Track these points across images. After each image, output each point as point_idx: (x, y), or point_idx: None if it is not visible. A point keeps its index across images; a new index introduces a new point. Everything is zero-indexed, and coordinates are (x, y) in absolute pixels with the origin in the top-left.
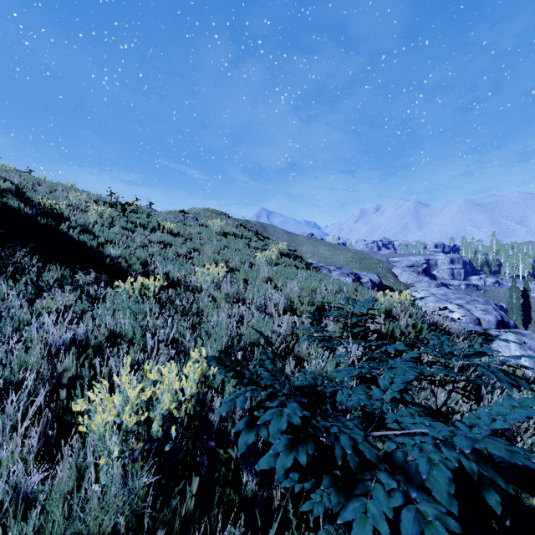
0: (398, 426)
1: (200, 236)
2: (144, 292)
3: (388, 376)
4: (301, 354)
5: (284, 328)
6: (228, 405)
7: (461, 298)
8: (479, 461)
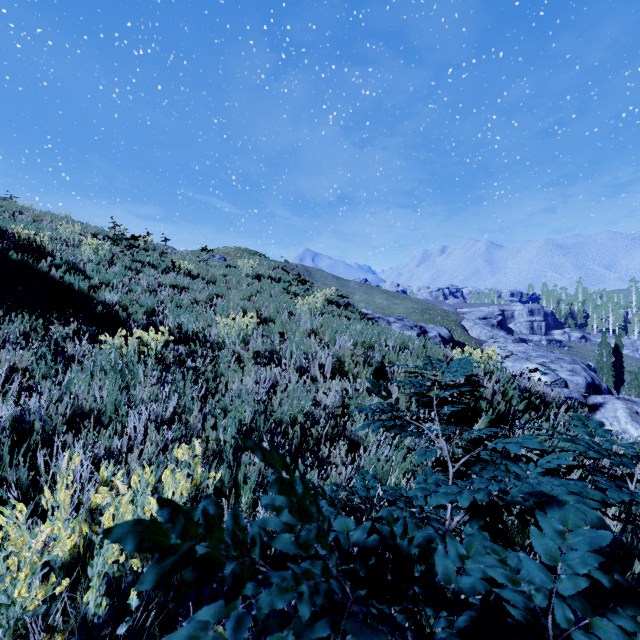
0: None
1: (226, 278)
2: (142, 350)
3: (551, 528)
4: (355, 436)
5: (332, 397)
6: None
7: (544, 355)
8: None
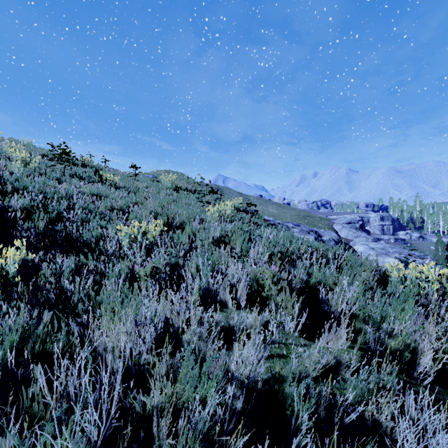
0: None
1: (148, 190)
2: None
3: None
4: None
5: (250, 346)
6: None
7: (399, 251)
8: None
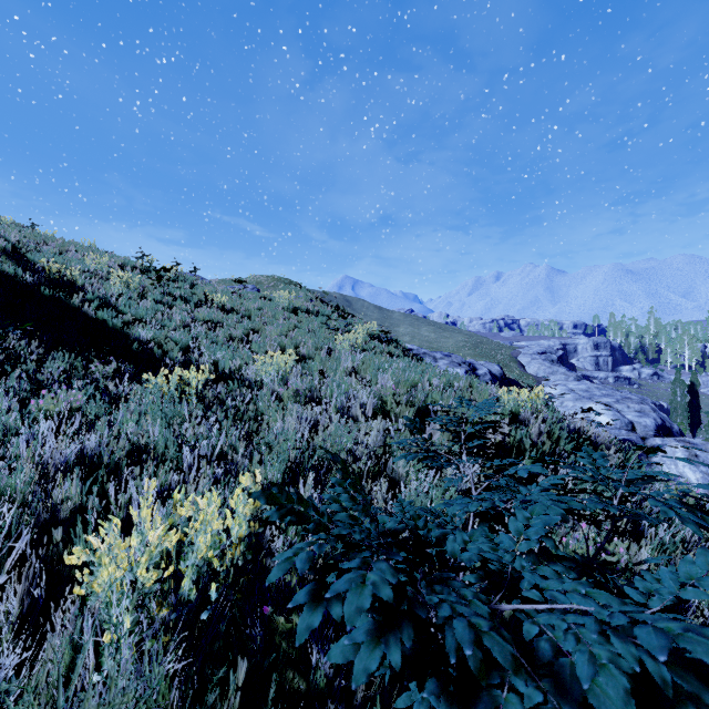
0: (539, 596)
1: (261, 312)
2: (183, 389)
3: (522, 516)
4: (396, 474)
5: (374, 437)
6: (282, 568)
7: (609, 394)
8: (672, 662)
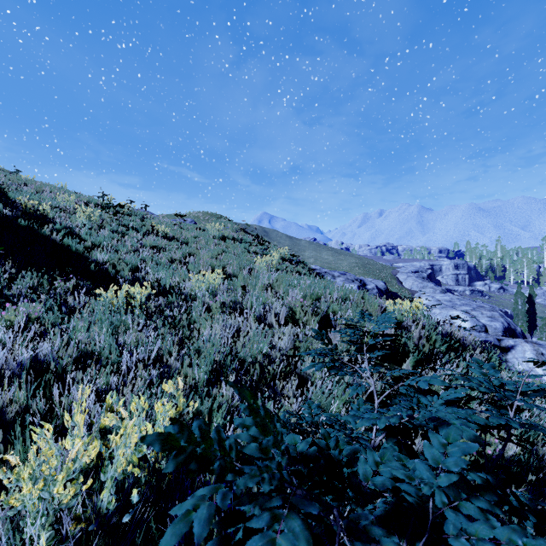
0: None
1: (197, 240)
2: (129, 302)
3: (437, 442)
4: (304, 373)
5: (285, 341)
6: (177, 531)
7: (467, 304)
8: None
